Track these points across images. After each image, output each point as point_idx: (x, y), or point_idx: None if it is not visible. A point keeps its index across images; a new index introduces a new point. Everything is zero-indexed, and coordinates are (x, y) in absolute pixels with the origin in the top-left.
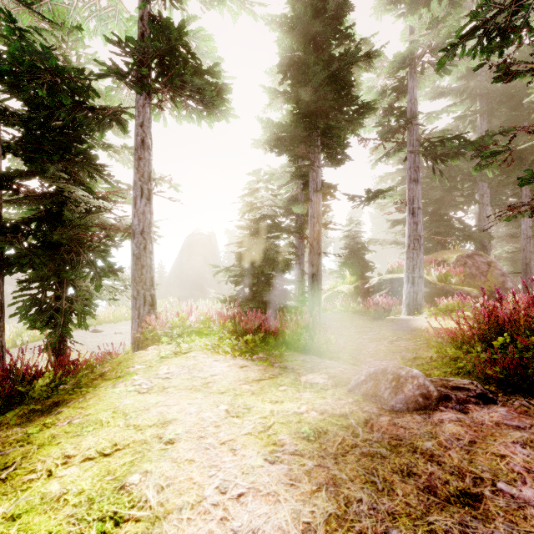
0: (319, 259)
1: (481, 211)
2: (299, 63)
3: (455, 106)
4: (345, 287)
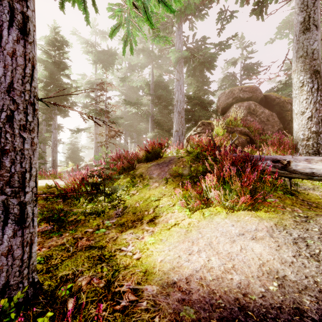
0: (56, 154)
1: (125, 138)
2: (48, 82)
3: (117, 96)
4: (68, 169)
